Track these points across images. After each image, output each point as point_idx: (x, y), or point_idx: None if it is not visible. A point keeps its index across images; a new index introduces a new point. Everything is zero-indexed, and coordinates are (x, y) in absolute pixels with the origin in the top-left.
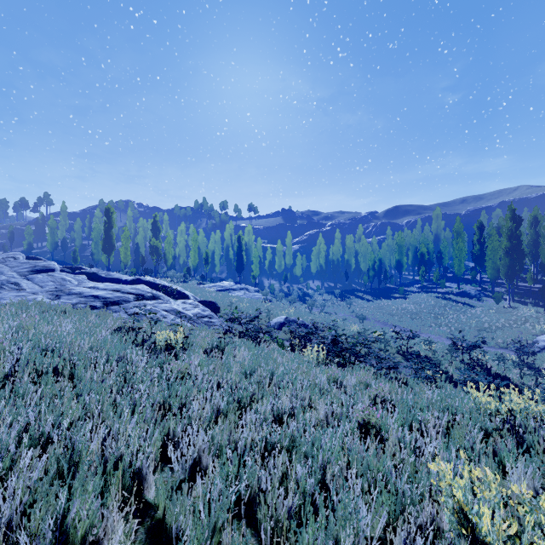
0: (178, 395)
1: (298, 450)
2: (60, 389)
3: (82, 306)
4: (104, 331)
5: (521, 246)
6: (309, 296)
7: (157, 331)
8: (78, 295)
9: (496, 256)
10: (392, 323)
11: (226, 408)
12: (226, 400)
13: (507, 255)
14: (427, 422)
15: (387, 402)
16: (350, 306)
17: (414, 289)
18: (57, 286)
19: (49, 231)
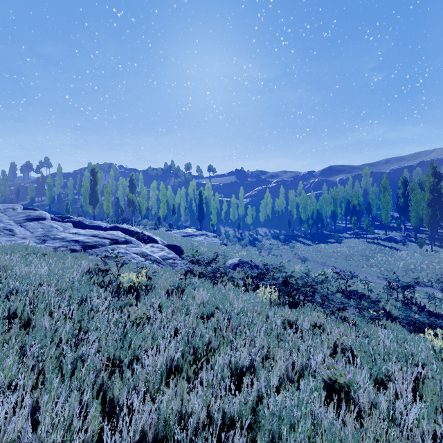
0: (131, 345)
1: (262, 425)
2: (11, 338)
3: (63, 250)
4: (75, 273)
5: (442, 198)
6: (258, 241)
7: (123, 273)
8: (62, 239)
9: (419, 207)
10: (329, 264)
11: (181, 360)
12: (181, 352)
13: (429, 206)
14: (391, 374)
15: (344, 348)
16: (293, 250)
17: (347, 235)
18: (45, 232)
19: (48, 187)
